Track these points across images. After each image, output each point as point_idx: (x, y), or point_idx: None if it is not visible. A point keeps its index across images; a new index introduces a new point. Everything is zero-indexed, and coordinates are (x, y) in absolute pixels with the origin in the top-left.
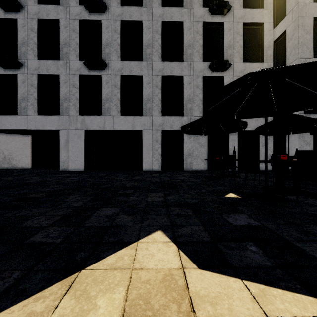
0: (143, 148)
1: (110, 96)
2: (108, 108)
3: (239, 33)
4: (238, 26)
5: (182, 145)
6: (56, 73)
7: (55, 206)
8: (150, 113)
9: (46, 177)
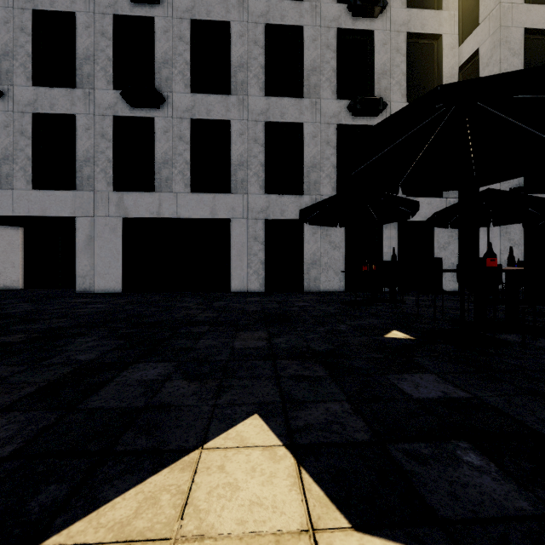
0: (231, 252)
1: (171, 156)
2: (167, 178)
3: (401, 51)
4: (399, 38)
5: (301, 246)
6: (69, 112)
7: (37, 362)
8: (244, 189)
9: (44, 303)
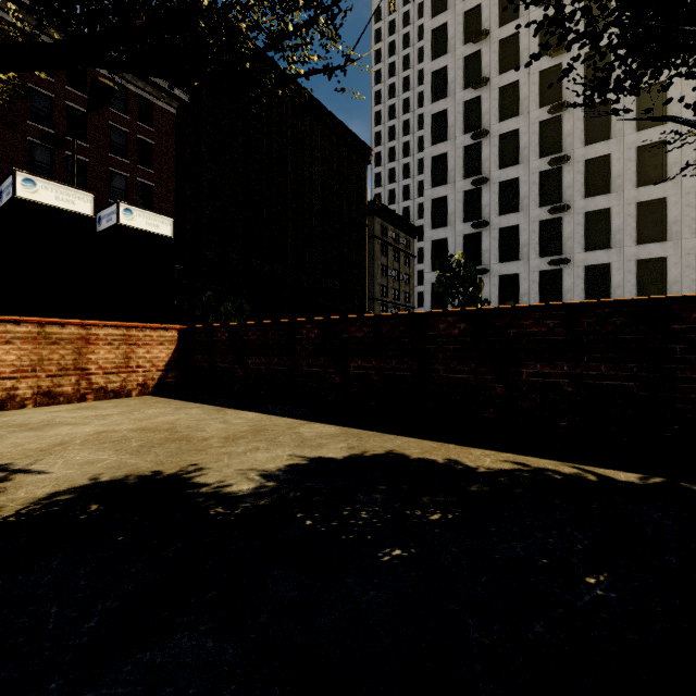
0: None
1: (572, 287)
2: (569, 299)
3: None
4: None
5: None
6: (516, 272)
7: None
8: None
9: None
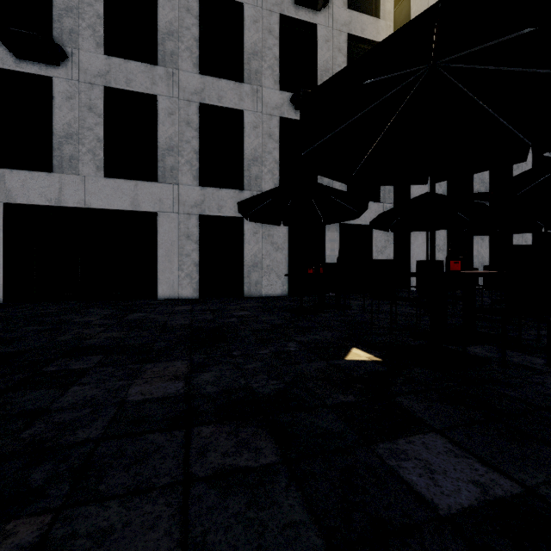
0: (158, 252)
1: (77, 129)
2: (70, 156)
3: (343, 52)
4: (340, 38)
5: (241, 247)
6: None
7: None
8: (174, 178)
9: None
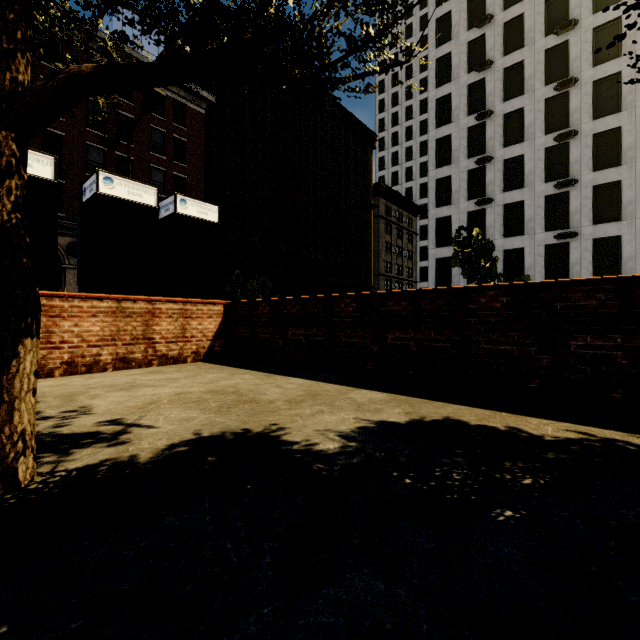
0: None
1: (580, 260)
2: (577, 272)
3: None
4: None
5: None
6: (521, 247)
7: None
8: (632, 273)
9: None
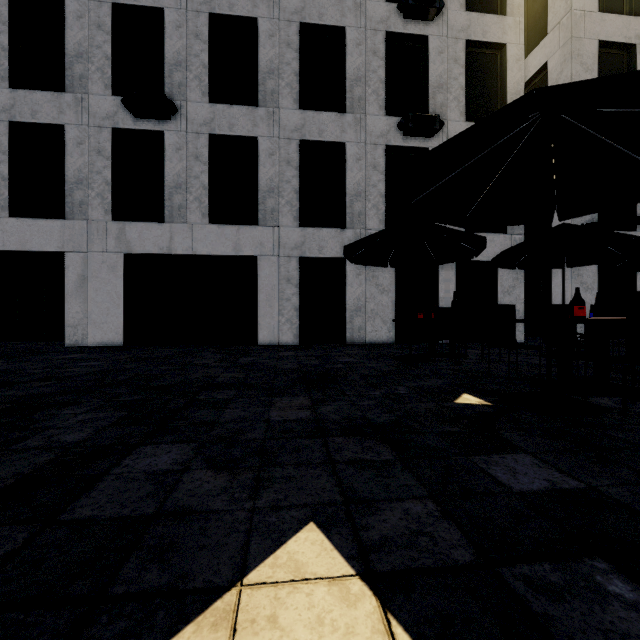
0: (259, 296)
1: (185, 179)
2: (179, 205)
3: (460, 62)
4: (457, 46)
5: (343, 290)
6: (56, 121)
7: (5, 446)
8: (274, 220)
9: (23, 360)
